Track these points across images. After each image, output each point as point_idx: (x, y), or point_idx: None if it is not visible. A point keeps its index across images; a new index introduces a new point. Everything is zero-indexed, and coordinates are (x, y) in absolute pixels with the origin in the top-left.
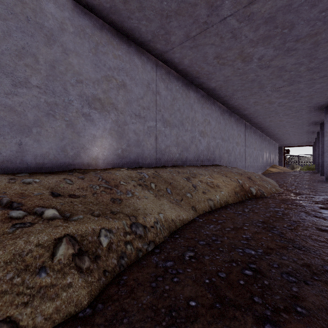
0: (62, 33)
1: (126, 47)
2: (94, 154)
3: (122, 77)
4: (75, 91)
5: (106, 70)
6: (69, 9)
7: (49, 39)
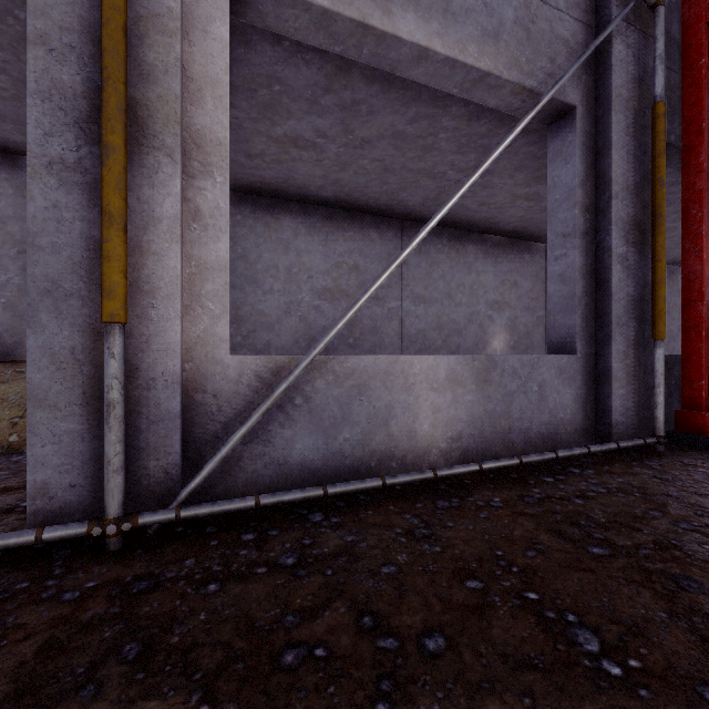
0: (476, 261)
1: (517, 248)
2: (494, 347)
3: (514, 277)
4: (483, 300)
5: (502, 276)
6: (479, 242)
7: (470, 269)
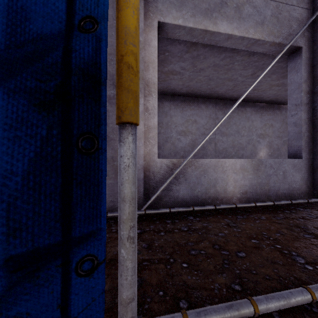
0: (251, 116)
1: (272, 108)
2: (260, 155)
3: (271, 122)
4: (255, 133)
5: (264, 122)
6: (253, 107)
7: (248, 119)
